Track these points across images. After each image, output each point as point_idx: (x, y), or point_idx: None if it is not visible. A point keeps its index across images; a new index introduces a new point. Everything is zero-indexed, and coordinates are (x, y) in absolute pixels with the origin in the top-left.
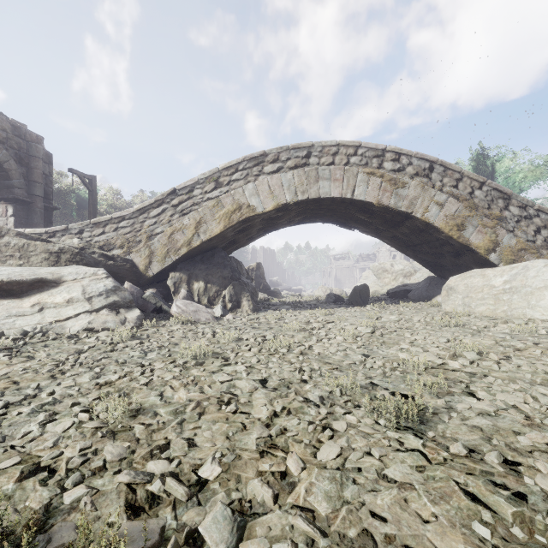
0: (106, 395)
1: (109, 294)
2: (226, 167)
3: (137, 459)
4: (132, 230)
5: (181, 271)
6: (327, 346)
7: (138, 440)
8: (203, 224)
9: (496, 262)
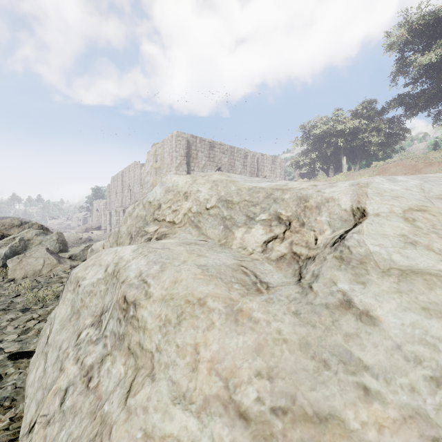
0: None
1: None
2: None
3: None
4: None
5: None
6: None
7: None
8: None
9: None
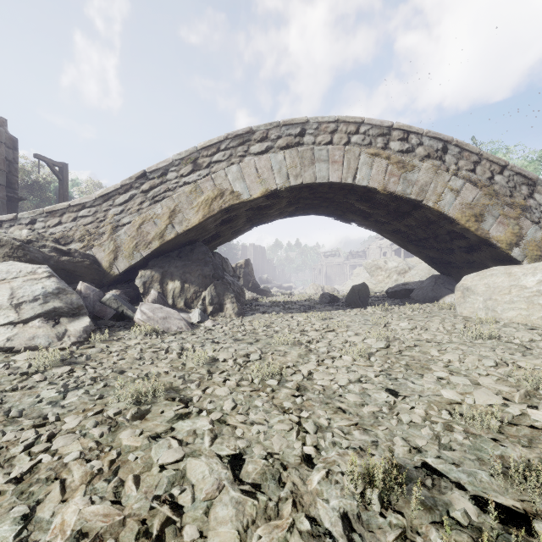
0: None
1: (48, 299)
2: (206, 146)
3: None
4: (94, 220)
5: (152, 268)
6: (333, 372)
7: None
8: (178, 213)
9: (519, 258)
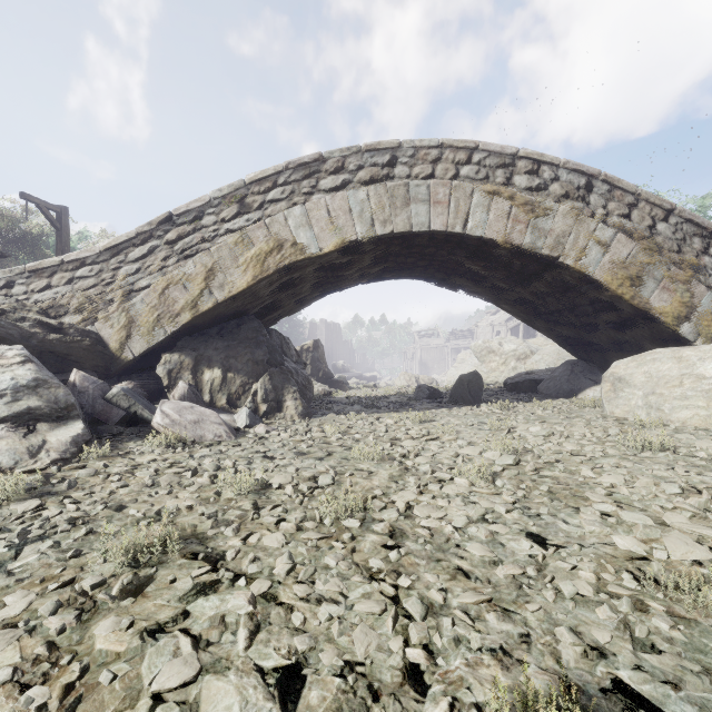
0: None
1: (19, 395)
2: (257, 179)
3: None
4: (97, 283)
5: (182, 350)
6: (442, 505)
7: None
8: (218, 274)
9: (690, 337)
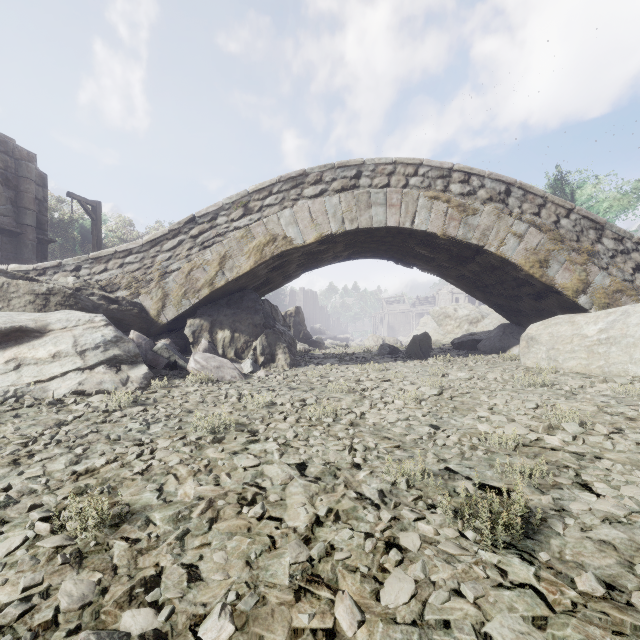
0: (83, 490)
1: (108, 347)
2: (257, 189)
3: (108, 605)
4: (141, 267)
5: (201, 316)
6: (384, 413)
7: (115, 569)
8: (229, 260)
9: (586, 306)
